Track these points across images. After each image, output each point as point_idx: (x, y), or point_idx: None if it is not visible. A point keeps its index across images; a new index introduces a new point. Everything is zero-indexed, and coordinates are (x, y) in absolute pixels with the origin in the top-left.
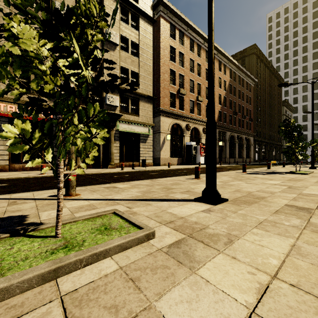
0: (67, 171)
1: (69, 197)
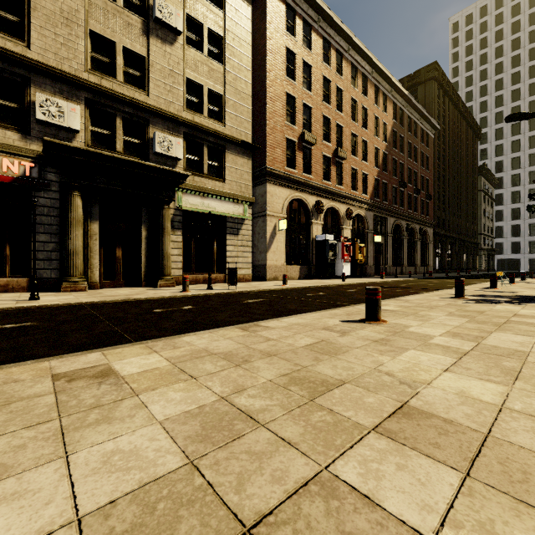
0: (58, 295)
1: None
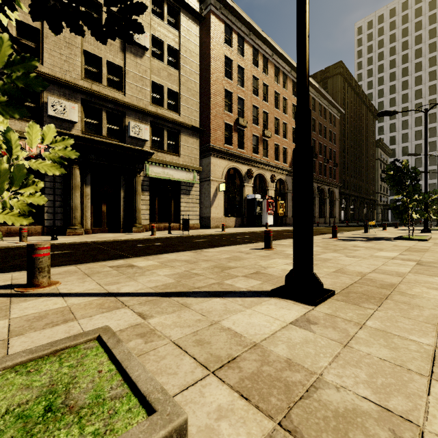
0: (66, 237)
1: (33, 290)
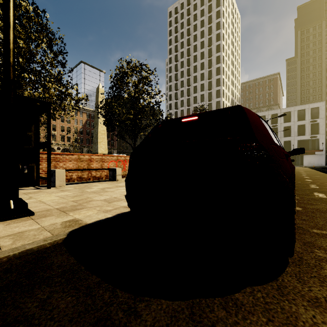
0: None
1: None
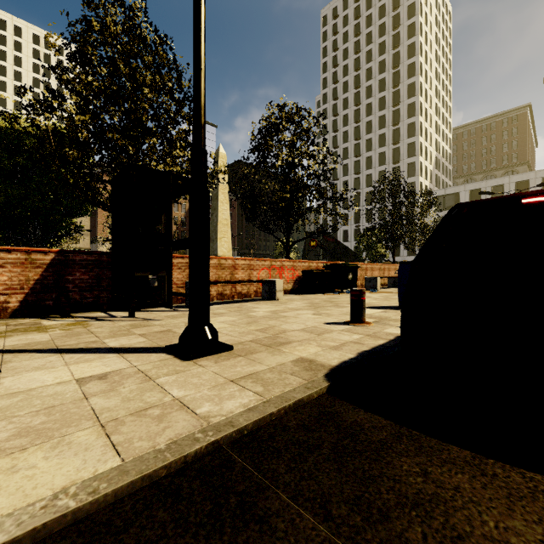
0: None
1: None
